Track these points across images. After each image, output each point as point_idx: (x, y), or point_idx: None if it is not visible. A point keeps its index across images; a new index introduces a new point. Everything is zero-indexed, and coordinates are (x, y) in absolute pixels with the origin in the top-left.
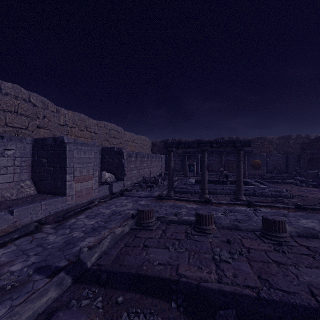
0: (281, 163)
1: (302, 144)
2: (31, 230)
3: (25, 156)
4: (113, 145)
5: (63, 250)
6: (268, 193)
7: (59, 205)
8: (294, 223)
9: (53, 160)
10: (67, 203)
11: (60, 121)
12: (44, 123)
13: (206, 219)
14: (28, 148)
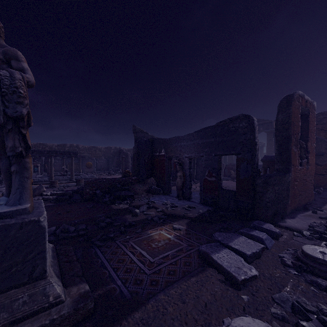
0: (105, 164)
1: (114, 153)
2: None
3: None
4: None
5: None
6: (88, 177)
7: None
8: None
9: None
10: None
11: None
12: None
13: (55, 182)
14: None
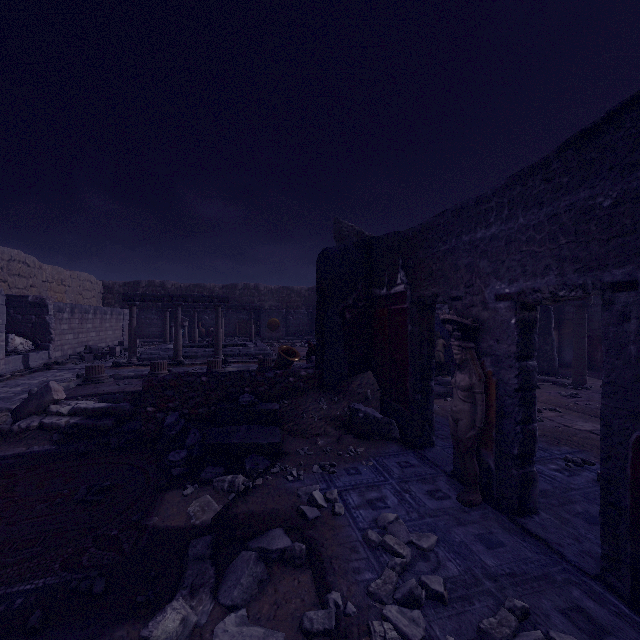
0: (306, 323)
1: None
2: None
3: None
4: (16, 289)
5: None
6: (253, 353)
7: None
8: None
9: None
10: None
11: None
12: None
13: (159, 366)
14: None
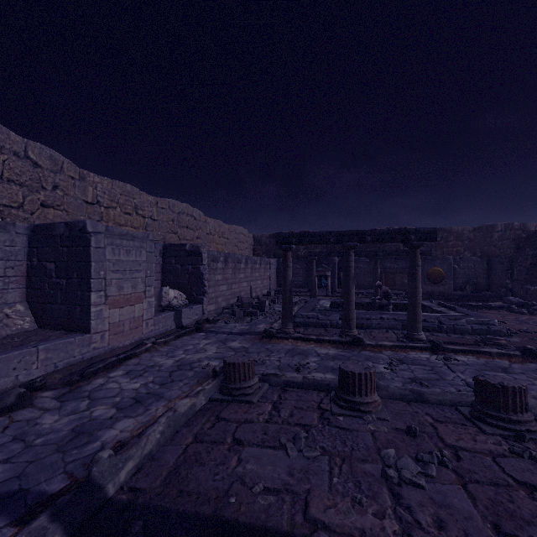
0: (479, 273)
1: (516, 239)
2: (8, 403)
3: (14, 258)
4: (185, 240)
5: (66, 449)
6: (467, 327)
7: (75, 350)
8: (529, 387)
9: (67, 265)
10: (92, 346)
11: (87, 196)
12: (55, 198)
13: (362, 383)
14: (19, 242)
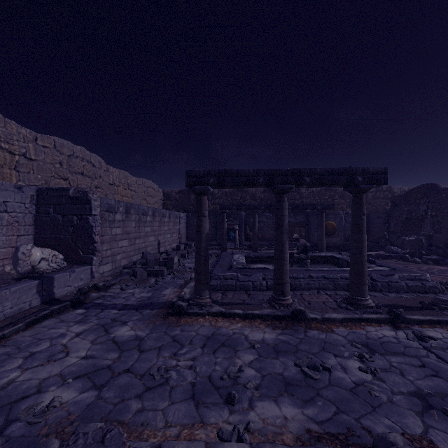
0: None
1: (393, 197)
2: None
3: None
4: None
5: None
6: (401, 284)
7: None
8: None
9: None
10: None
11: None
12: None
13: None
14: None
